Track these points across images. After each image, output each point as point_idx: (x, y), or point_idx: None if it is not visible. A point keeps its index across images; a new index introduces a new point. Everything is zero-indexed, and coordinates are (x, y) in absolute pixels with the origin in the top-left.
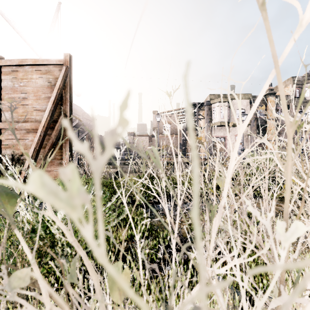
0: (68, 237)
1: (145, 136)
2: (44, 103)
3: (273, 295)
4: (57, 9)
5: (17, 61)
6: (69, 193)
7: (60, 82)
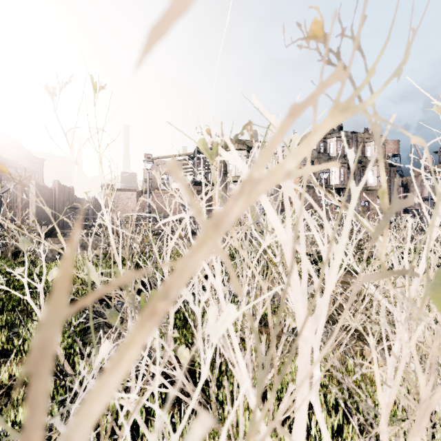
0: None
1: (131, 191)
2: None
3: None
4: None
5: None
6: None
7: None
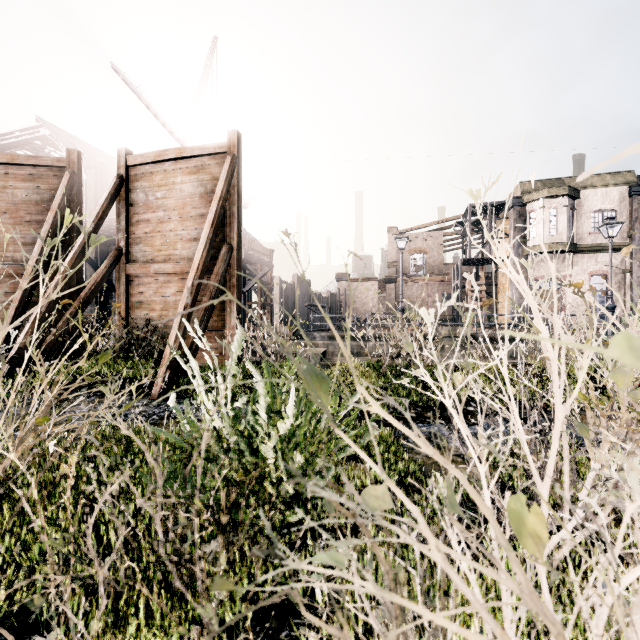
0: (421, 446)
1: (371, 281)
2: (195, 226)
3: None
4: (211, 51)
5: (153, 155)
6: None
7: (223, 186)
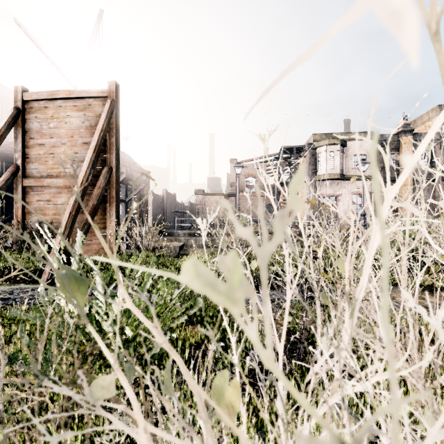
0: (155, 336)
1: (219, 195)
2: (82, 151)
3: (421, 427)
4: (98, 20)
5: (46, 94)
6: (230, 284)
7: (104, 121)
